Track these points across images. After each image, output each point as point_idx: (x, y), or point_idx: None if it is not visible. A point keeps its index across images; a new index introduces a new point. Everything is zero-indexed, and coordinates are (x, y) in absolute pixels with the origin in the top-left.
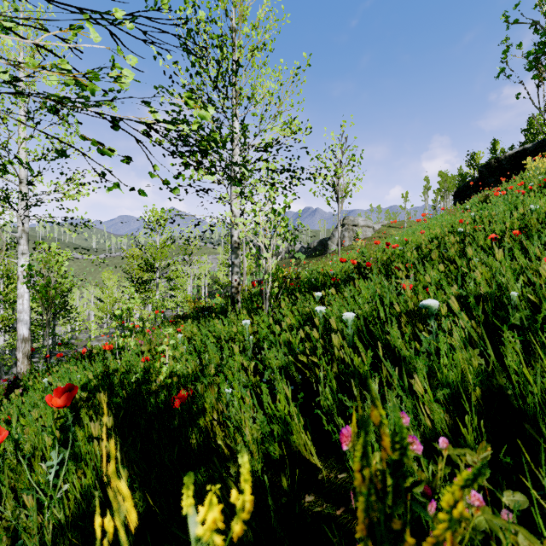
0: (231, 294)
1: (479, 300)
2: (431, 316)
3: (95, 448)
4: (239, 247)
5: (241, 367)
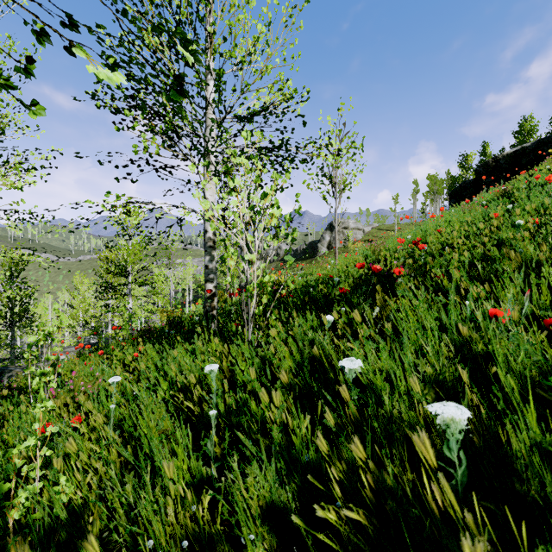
0: (204, 308)
1: None
2: None
3: None
4: (215, 247)
5: (191, 480)
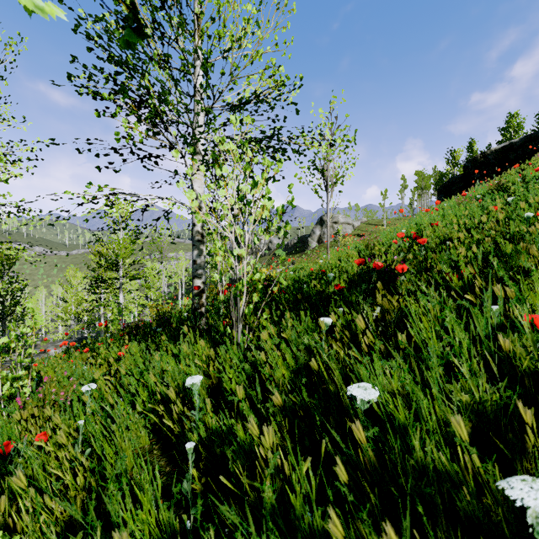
0: (192, 305)
1: None
2: None
3: None
4: (203, 241)
5: (160, 536)
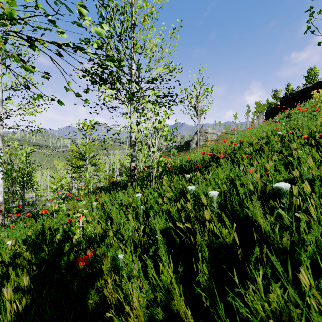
0: (130, 175)
1: (311, 182)
2: (283, 197)
3: (8, 309)
4: (135, 145)
5: (134, 229)
